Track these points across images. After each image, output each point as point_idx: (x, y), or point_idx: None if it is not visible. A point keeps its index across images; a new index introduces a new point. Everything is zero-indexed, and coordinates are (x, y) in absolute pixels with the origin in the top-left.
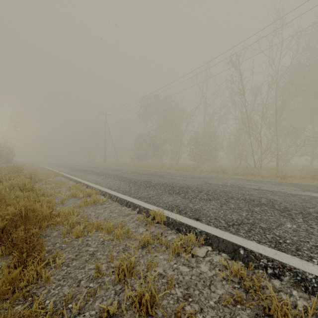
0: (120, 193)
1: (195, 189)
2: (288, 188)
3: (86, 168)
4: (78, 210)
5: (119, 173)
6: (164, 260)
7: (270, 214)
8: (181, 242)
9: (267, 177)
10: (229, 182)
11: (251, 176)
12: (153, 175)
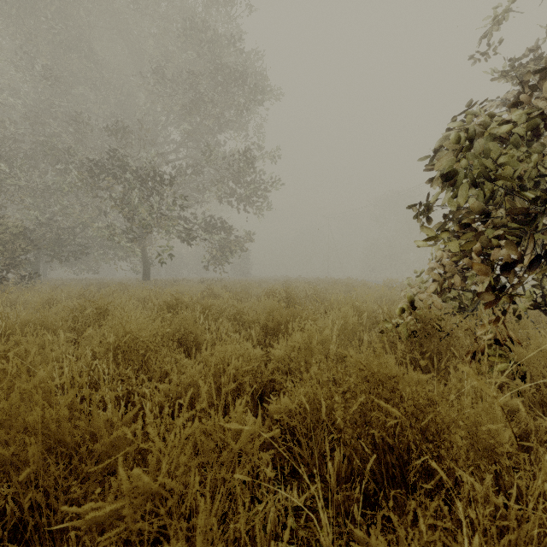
0: None
1: None
2: None
3: None
4: None
5: None
6: None
7: None
8: None
9: None
10: None
11: None
12: None
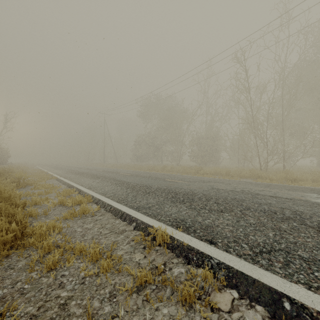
0: (115, 200)
1: (202, 196)
2: (308, 194)
3: (83, 170)
4: (61, 226)
5: (117, 175)
6: (169, 317)
7: (305, 235)
8: (194, 288)
9: (276, 180)
10: (238, 187)
11: (259, 179)
12: (154, 178)
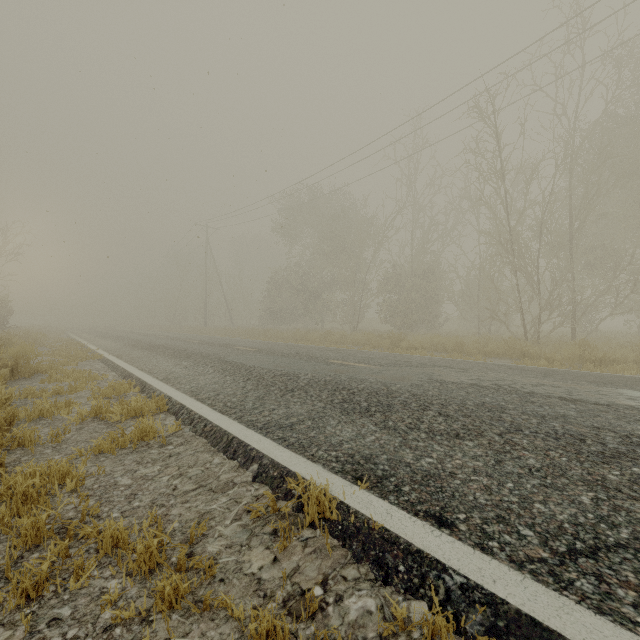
0: (217, 408)
1: (409, 397)
2: None
3: (159, 340)
4: (81, 473)
5: (229, 352)
6: None
7: None
8: None
9: (561, 361)
10: (486, 377)
11: (525, 360)
12: (305, 357)
